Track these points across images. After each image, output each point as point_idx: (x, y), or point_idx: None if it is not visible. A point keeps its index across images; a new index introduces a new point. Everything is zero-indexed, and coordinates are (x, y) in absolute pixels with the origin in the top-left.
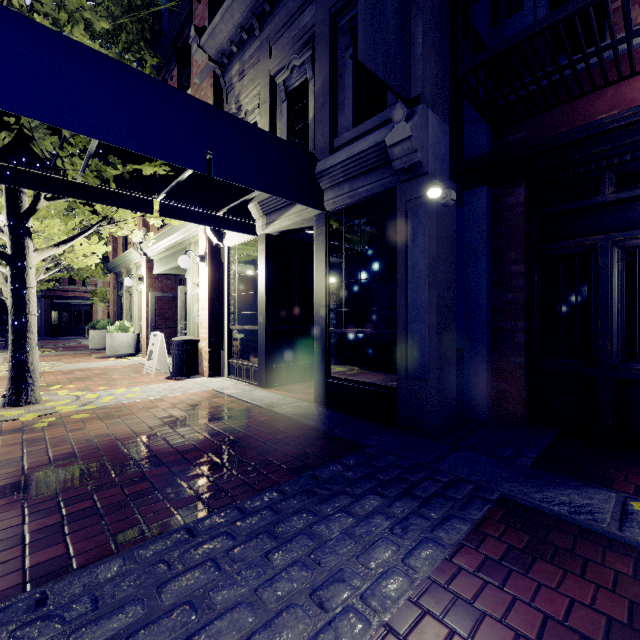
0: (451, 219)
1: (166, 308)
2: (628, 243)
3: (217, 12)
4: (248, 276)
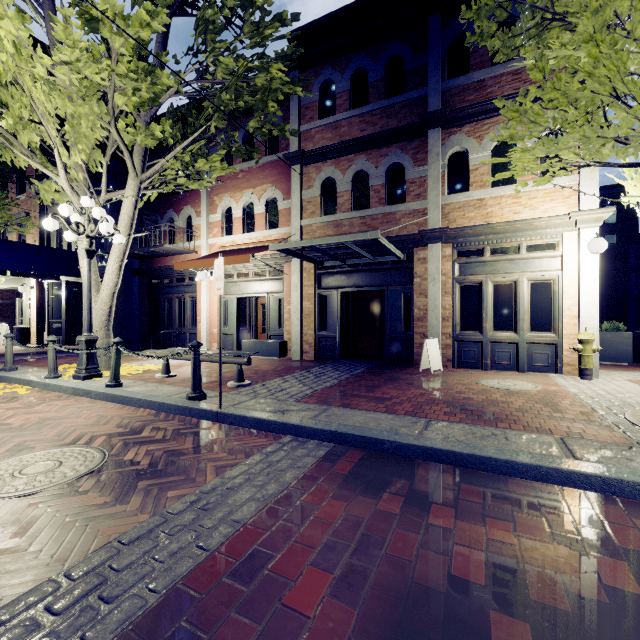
0: (121, 287)
1: (6, 310)
2: (165, 297)
3: (40, 181)
4: (58, 297)
